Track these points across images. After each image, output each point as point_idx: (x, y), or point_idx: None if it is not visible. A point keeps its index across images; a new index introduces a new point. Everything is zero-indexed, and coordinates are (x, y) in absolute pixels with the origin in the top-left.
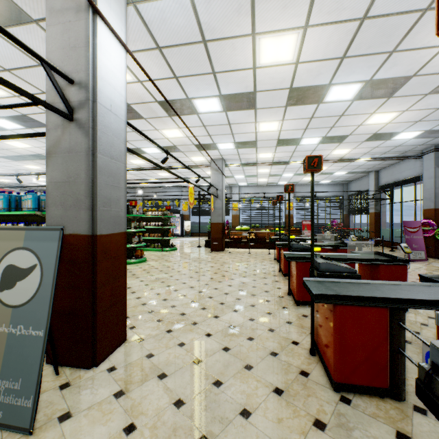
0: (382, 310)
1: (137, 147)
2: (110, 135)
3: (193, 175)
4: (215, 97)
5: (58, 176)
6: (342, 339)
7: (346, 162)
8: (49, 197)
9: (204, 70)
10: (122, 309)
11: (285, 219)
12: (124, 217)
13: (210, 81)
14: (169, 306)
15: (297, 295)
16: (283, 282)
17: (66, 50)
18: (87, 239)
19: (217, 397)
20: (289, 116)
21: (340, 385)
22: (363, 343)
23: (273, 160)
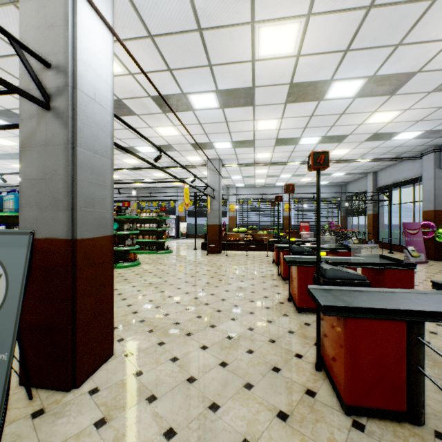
0: (399, 323)
1: (130, 146)
2: (94, 127)
3: (189, 175)
4: (212, 92)
5: (33, 172)
6: (354, 356)
7: (344, 162)
8: (23, 196)
9: (200, 63)
10: (108, 320)
11: (283, 221)
12: (110, 218)
13: (206, 74)
14: (162, 314)
15: (298, 302)
16: (283, 287)
17: (42, 29)
18: (66, 244)
19: (213, 425)
20: (288, 114)
21: (352, 408)
22: (377, 361)
23: (271, 161)
